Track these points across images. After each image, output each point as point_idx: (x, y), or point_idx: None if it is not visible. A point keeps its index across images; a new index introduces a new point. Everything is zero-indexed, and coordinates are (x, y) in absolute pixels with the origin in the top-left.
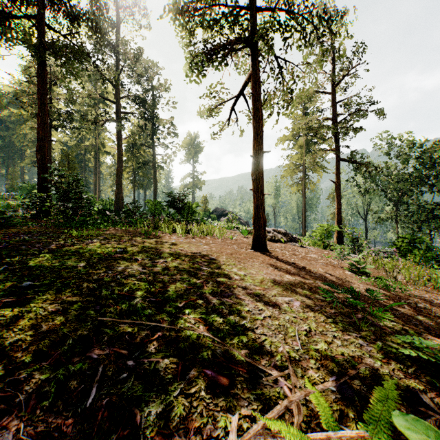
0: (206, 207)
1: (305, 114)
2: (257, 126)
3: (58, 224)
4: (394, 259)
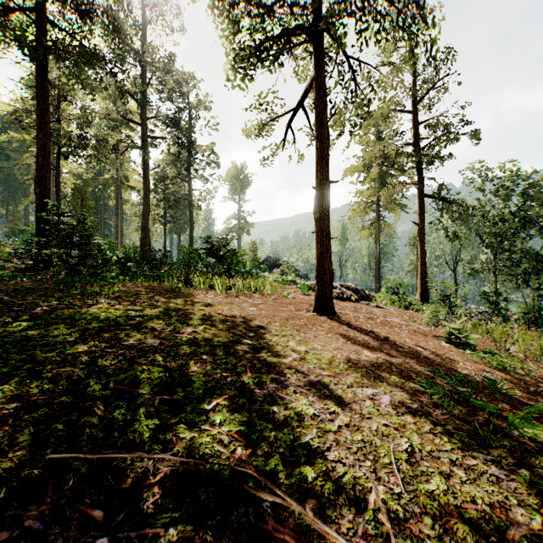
0: (255, 255)
1: (379, 139)
2: (321, 147)
3: (58, 278)
4: (496, 322)
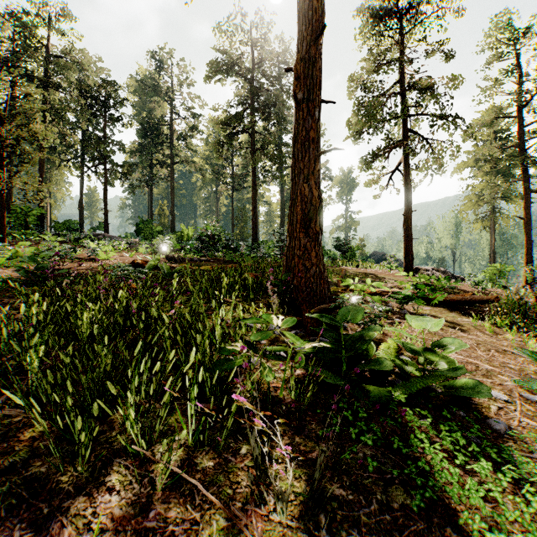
0: (363, 251)
1: (494, 131)
2: (407, 194)
3: None
4: None
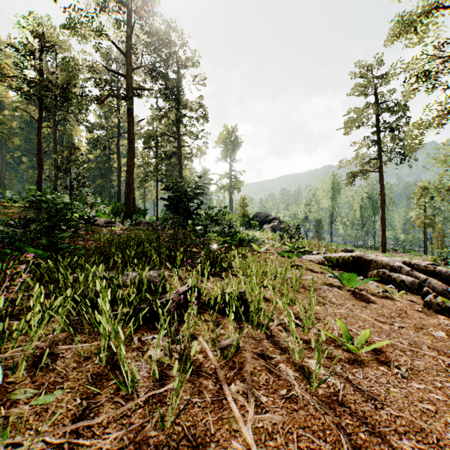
0: (245, 211)
1: (385, 78)
2: None
3: None
4: None
